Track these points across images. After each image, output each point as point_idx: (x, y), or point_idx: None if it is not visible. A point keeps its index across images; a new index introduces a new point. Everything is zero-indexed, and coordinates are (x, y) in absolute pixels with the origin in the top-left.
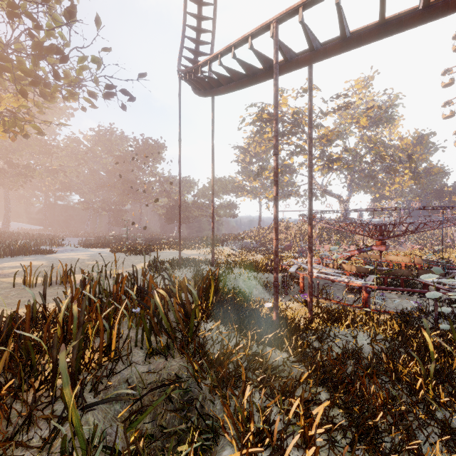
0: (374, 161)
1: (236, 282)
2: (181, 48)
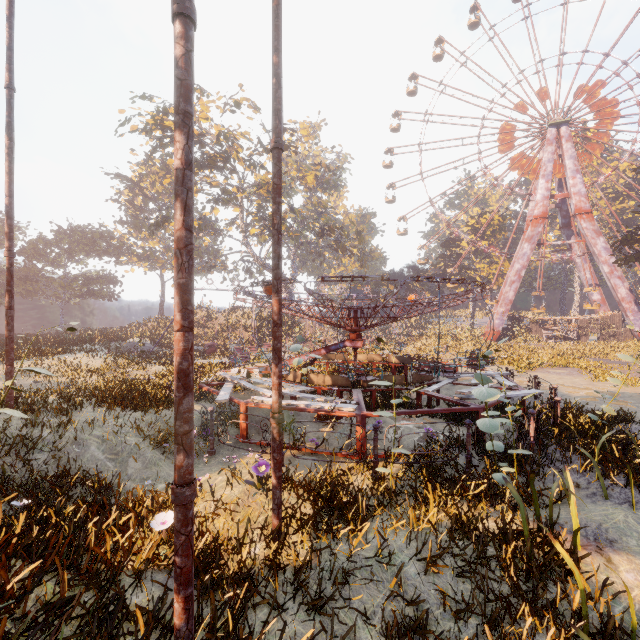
0: (322, 233)
1: (79, 448)
2: None
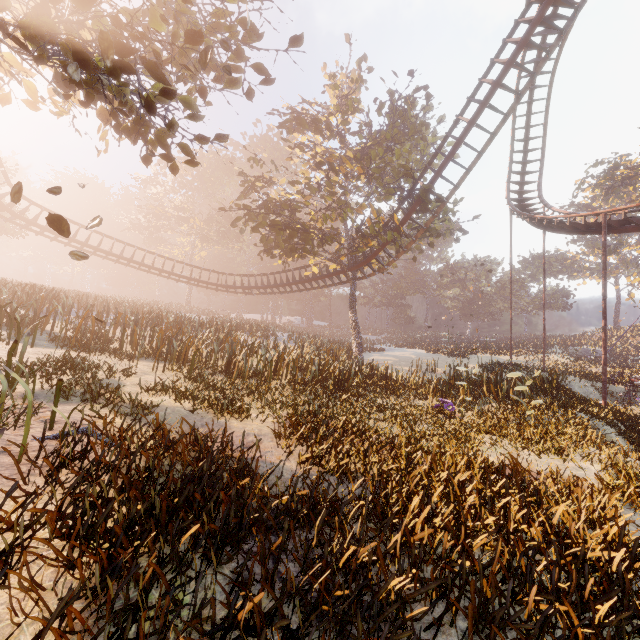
0: None
1: (571, 387)
2: (508, 177)
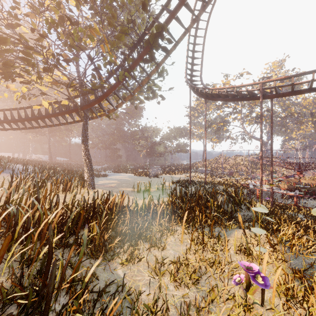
0: (286, 116)
1: None
2: (186, 69)
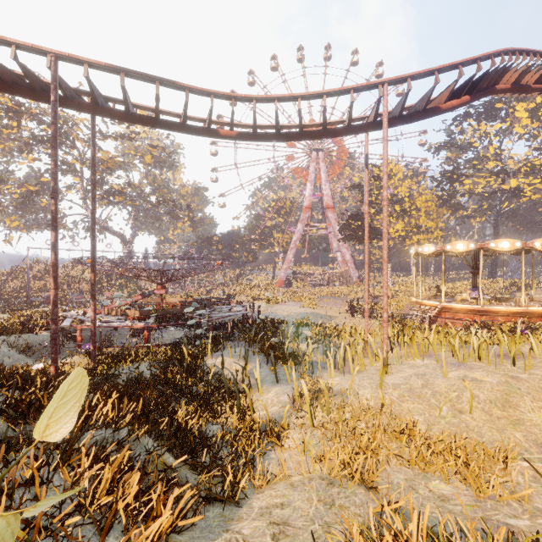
0: (159, 203)
1: None
2: None
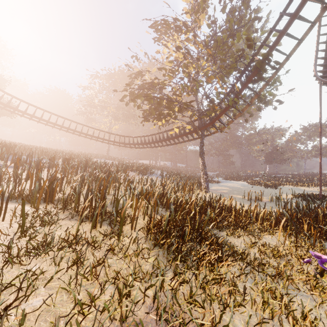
0: None
1: None
2: (315, 61)
